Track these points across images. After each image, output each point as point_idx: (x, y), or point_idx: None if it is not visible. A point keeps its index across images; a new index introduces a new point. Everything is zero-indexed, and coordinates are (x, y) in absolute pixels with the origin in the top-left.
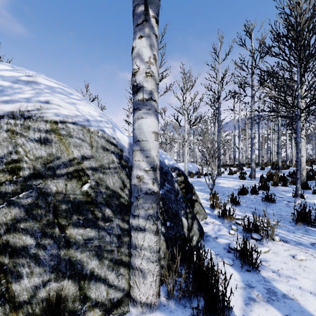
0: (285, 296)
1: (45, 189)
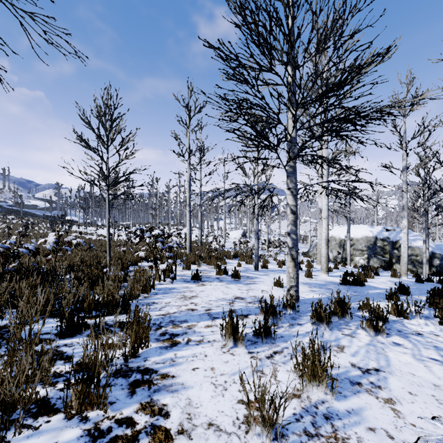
0: None
1: (411, 257)
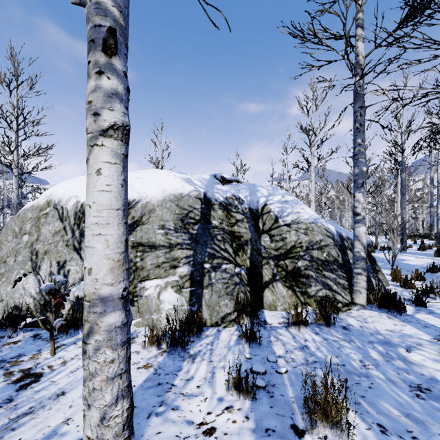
0: (439, 314)
1: (312, 254)
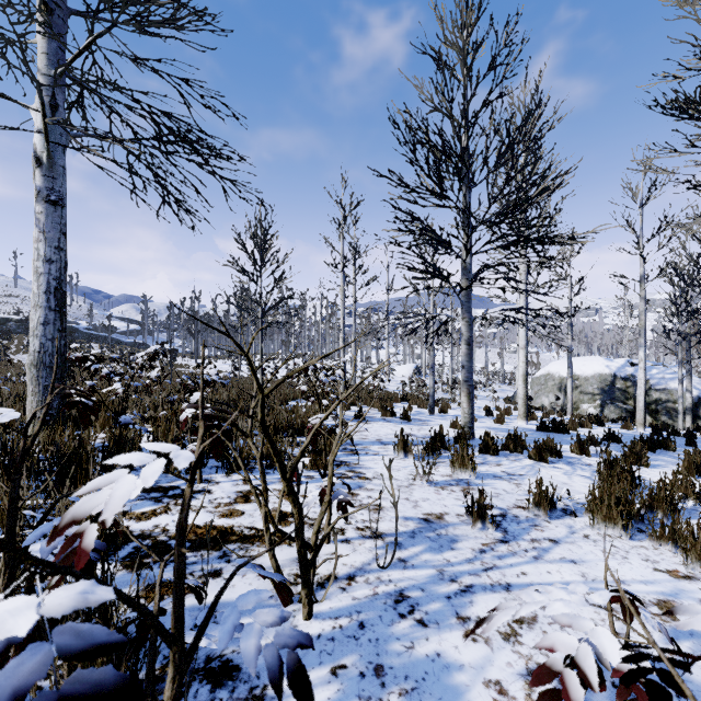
0: None
1: (667, 404)
